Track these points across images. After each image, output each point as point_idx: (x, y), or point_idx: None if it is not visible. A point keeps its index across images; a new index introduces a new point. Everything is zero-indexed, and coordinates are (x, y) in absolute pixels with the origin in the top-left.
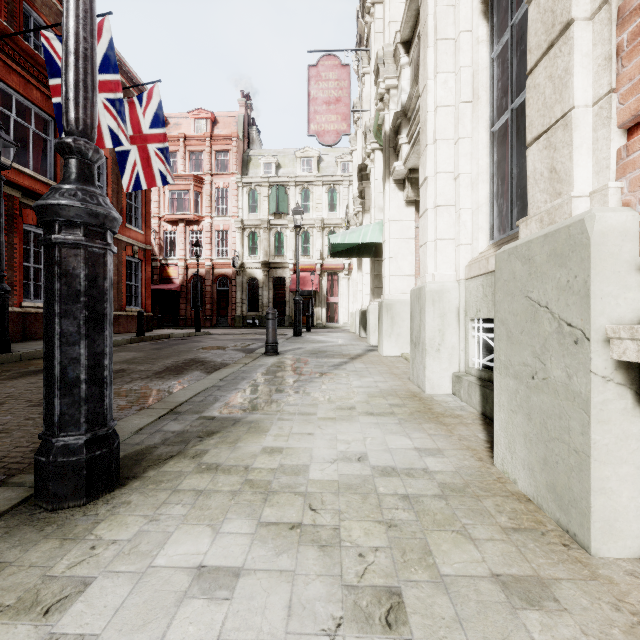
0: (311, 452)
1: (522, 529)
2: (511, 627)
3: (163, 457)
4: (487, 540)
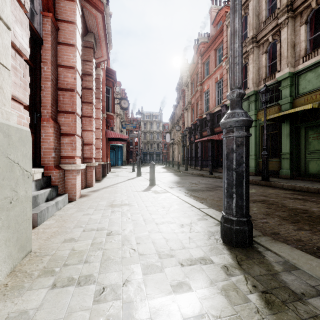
0: (146, 290)
1: (44, 255)
2: (83, 234)
3: (243, 262)
4: (66, 249)
